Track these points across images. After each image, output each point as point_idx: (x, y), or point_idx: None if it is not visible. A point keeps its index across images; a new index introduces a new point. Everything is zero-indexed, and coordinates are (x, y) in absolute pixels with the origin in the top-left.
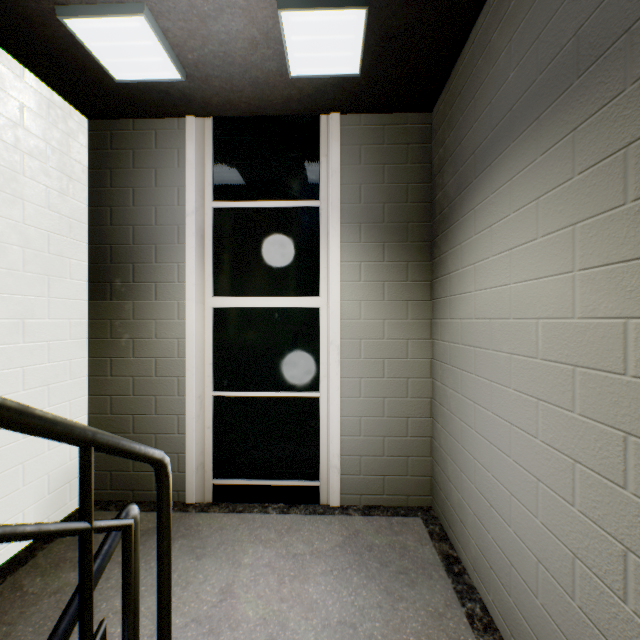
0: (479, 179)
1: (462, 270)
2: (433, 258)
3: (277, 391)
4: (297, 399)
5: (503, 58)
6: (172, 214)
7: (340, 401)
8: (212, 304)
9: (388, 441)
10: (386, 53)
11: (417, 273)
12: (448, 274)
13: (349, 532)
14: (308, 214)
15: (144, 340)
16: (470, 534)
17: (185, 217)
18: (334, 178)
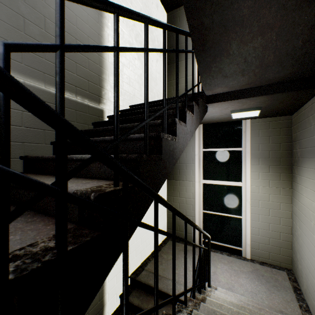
0: (306, 159)
1: (301, 186)
2: (292, 172)
3: (225, 213)
4: (232, 217)
5: (312, 128)
6: (190, 154)
7: (250, 221)
8: (202, 182)
9: (271, 240)
10: (268, 111)
11: (284, 177)
12: (297, 183)
13: (254, 268)
14: (237, 152)
15: (182, 192)
16: (303, 281)
17: (194, 155)
18: (248, 142)
